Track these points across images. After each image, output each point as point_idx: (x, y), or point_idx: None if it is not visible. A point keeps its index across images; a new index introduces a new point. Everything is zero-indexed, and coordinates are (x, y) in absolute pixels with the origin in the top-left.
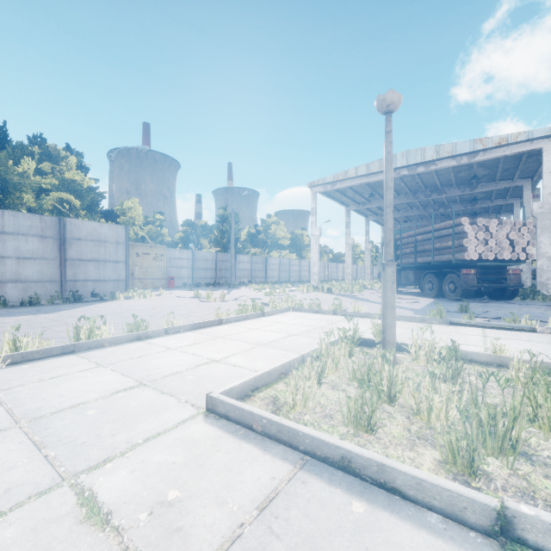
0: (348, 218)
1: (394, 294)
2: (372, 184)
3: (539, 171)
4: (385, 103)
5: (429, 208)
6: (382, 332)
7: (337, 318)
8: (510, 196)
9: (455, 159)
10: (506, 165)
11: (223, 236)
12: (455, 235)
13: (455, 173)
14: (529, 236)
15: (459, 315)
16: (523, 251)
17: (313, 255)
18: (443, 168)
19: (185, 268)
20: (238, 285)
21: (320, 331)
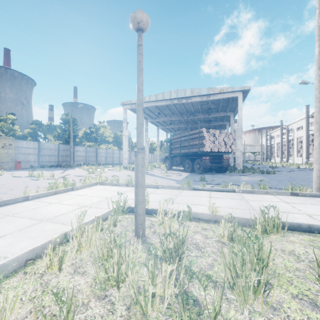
0: (146, 126)
1: (144, 176)
2: (159, 107)
3: (236, 109)
4: (136, 20)
5: (189, 124)
6: (135, 207)
7: (128, 189)
8: (225, 120)
9: (200, 97)
10: (223, 104)
11: (65, 133)
12: (199, 138)
13: (200, 105)
14: (232, 140)
15: (199, 183)
16: (230, 147)
17: (124, 147)
18: (195, 102)
19: (32, 154)
20: (76, 166)
21: (108, 201)
